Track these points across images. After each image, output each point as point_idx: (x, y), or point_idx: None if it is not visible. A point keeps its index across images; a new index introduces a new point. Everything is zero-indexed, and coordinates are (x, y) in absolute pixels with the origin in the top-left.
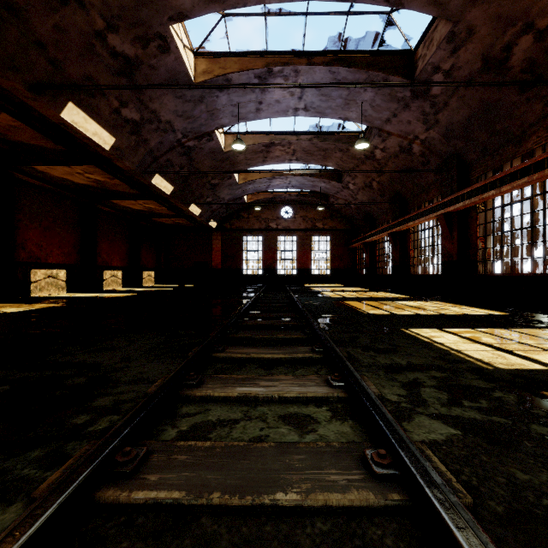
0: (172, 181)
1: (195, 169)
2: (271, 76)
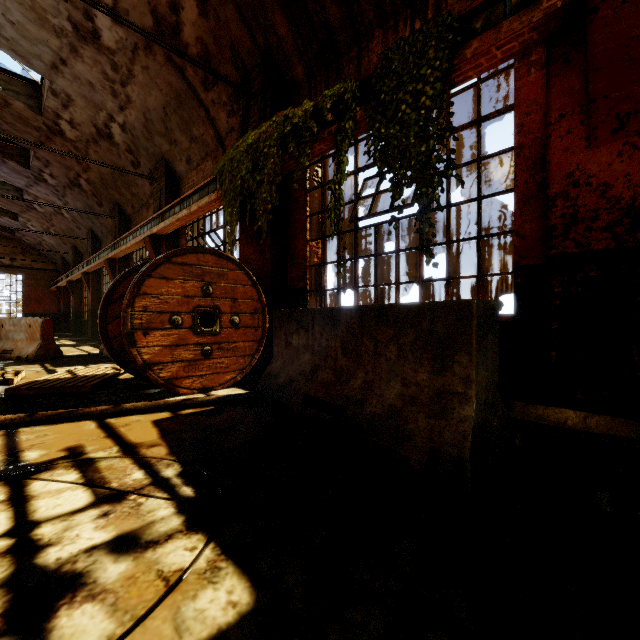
0: None
1: None
2: None
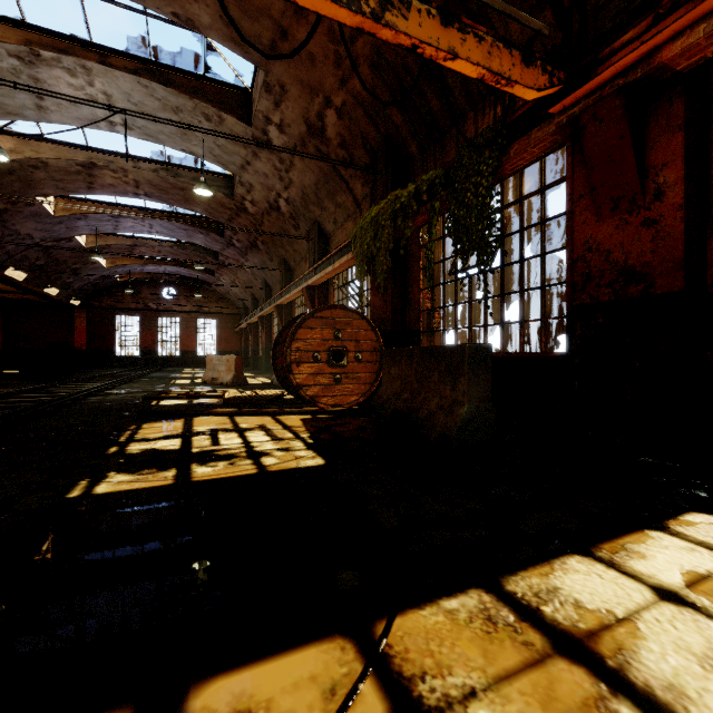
0: (27, 270)
1: (53, 259)
2: (123, 217)
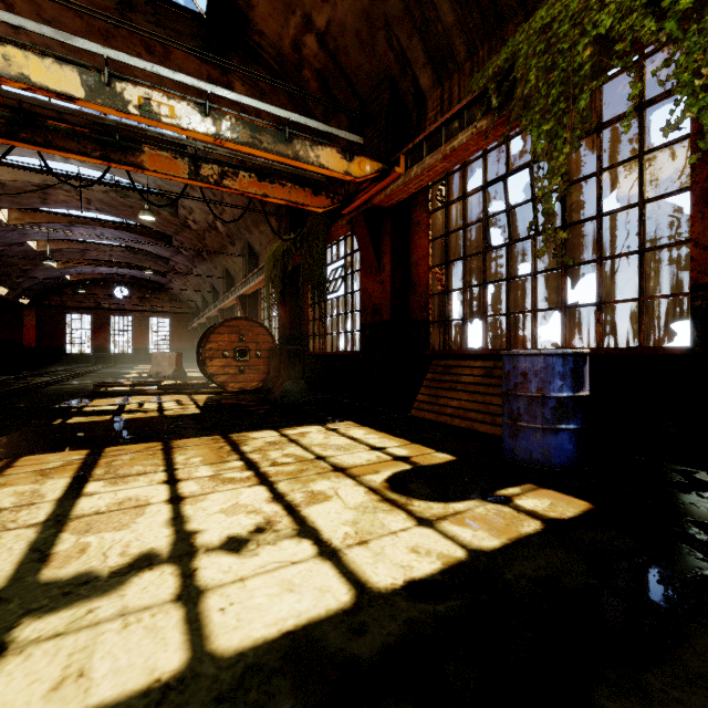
0: None
1: (4, 261)
2: (75, 226)
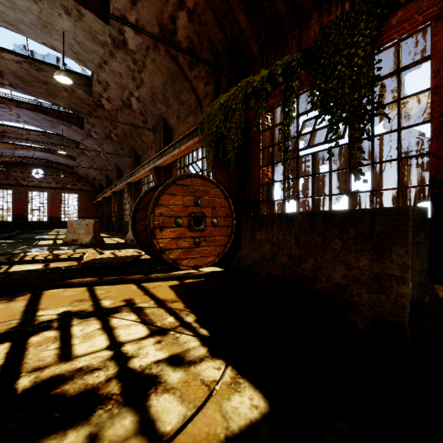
0: None
1: None
2: None
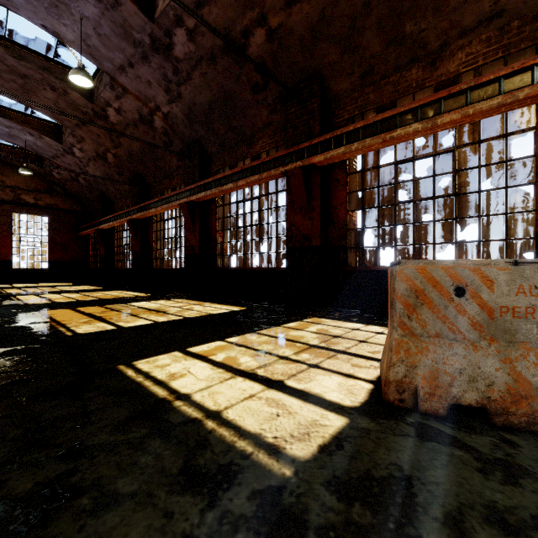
0: None
1: None
2: None
